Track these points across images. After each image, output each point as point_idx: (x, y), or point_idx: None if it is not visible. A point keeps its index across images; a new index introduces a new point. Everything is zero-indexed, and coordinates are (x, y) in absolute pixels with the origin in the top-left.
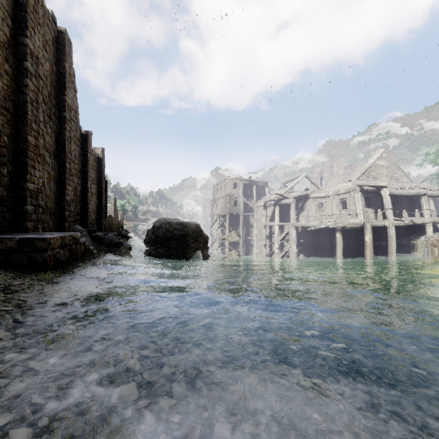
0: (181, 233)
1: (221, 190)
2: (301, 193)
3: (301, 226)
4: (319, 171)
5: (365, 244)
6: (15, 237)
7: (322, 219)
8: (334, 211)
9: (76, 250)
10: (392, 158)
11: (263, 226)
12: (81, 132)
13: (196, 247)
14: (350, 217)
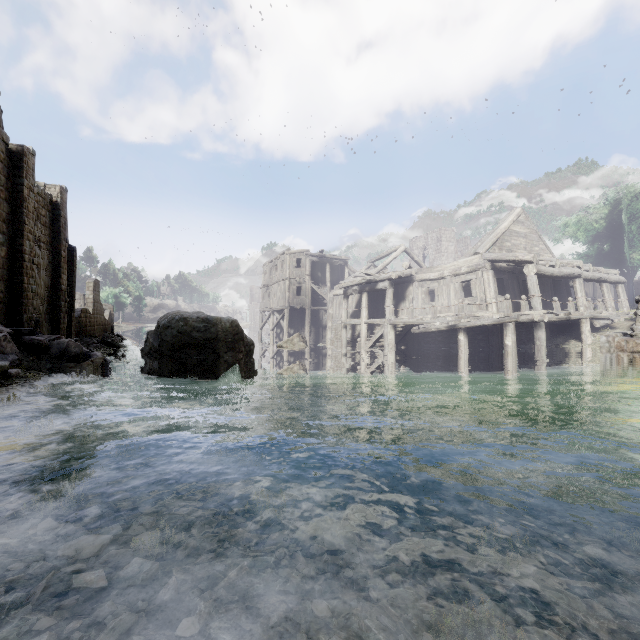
0: (205, 336)
1: (276, 270)
2: (402, 272)
3: (403, 323)
4: (422, 246)
5: (506, 350)
6: None
7: (435, 312)
8: (452, 301)
9: None
10: (531, 222)
11: (343, 325)
12: (10, 146)
13: (232, 361)
14: (476, 310)
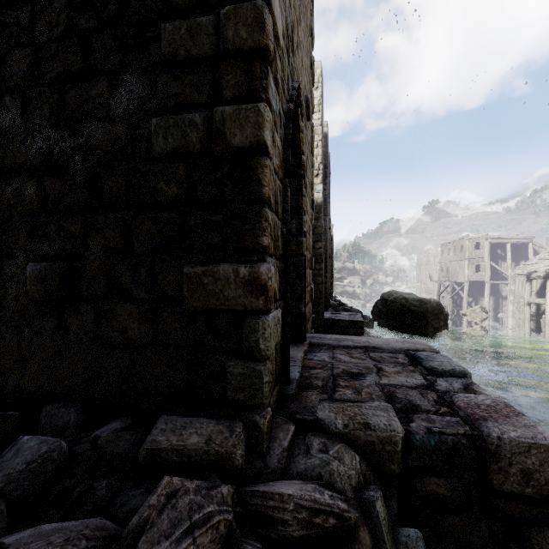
0: (419, 309)
1: (454, 251)
2: None
3: None
4: None
5: None
6: (347, 319)
7: None
8: None
9: None
10: None
11: (526, 302)
12: None
13: (436, 325)
14: None
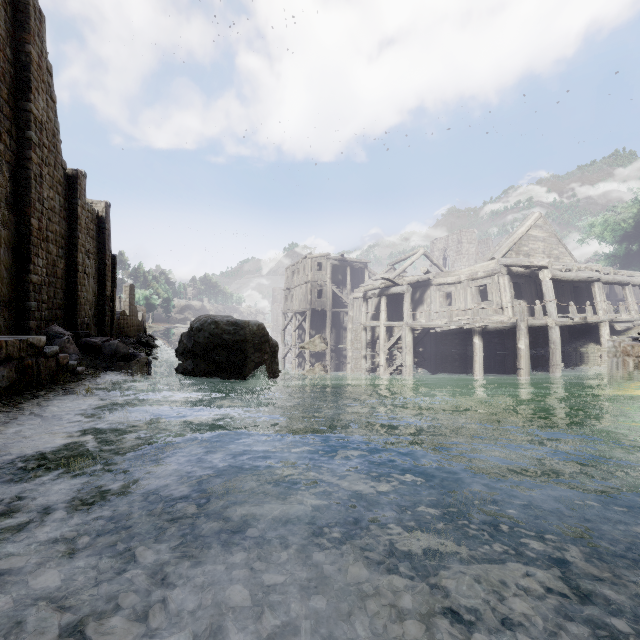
0: (234, 338)
1: (298, 274)
2: (420, 277)
3: (420, 326)
4: (442, 247)
5: (519, 353)
6: None
7: (451, 315)
8: (468, 304)
9: (36, 368)
10: (550, 226)
11: (363, 327)
12: (66, 171)
13: (259, 361)
14: (492, 313)
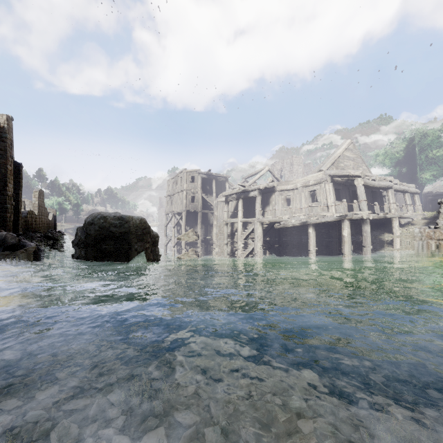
0: (120, 230)
1: (176, 184)
2: (267, 184)
3: (268, 221)
4: (280, 168)
5: (344, 239)
6: None
7: (292, 212)
8: (303, 205)
9: None
10: (357, 150)
11: (225, 223)
12: None
13: (141, 249)
14: (320, 211)
